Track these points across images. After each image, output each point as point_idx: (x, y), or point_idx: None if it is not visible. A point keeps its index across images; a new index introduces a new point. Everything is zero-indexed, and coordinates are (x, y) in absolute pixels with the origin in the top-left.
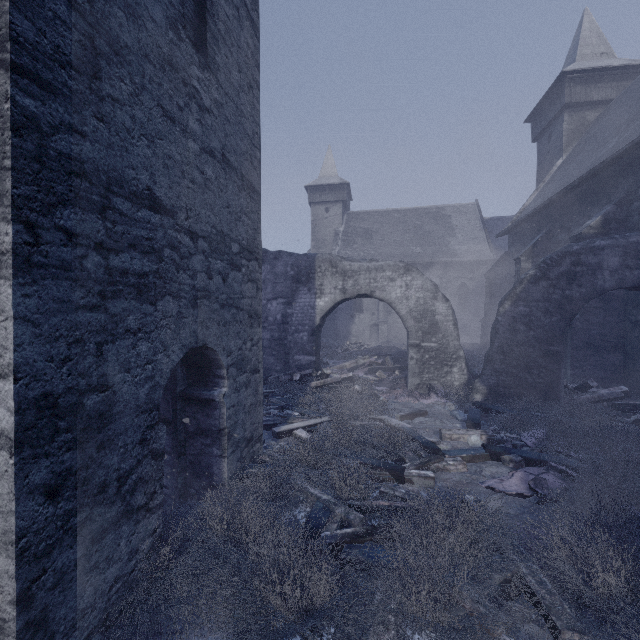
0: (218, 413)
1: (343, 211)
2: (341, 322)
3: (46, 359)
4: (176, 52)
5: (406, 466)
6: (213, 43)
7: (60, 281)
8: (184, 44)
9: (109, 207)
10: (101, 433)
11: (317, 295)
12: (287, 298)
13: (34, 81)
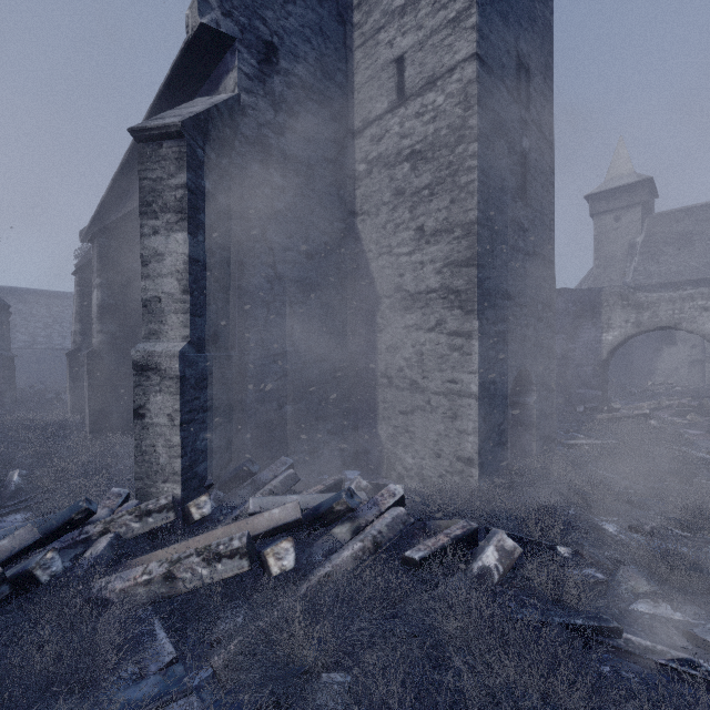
0: (529, 413)
1: (642, 215)
2: (639, 357)
3: (483, 368)
4: (514, 211)
5: (697, 478)
6: (529, 187)
7: (485, 339)
8: (517, 203)
9: (495, 304)
10: (493, 402)
11: (603, 329)
12: (568, 333)
13: (481, 267)
